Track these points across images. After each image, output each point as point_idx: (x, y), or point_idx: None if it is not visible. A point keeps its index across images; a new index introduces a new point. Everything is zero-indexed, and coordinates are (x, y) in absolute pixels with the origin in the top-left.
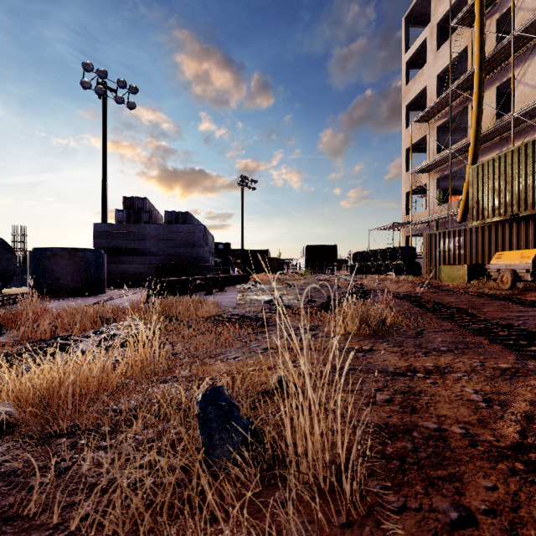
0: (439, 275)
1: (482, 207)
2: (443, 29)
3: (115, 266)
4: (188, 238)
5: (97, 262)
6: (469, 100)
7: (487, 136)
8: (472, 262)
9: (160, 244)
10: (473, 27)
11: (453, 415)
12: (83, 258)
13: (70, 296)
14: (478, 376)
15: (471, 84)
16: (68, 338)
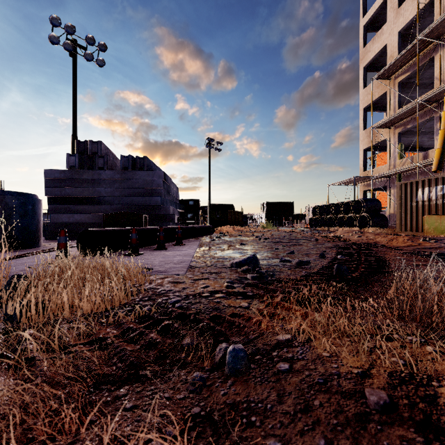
0: (416, 226)
1: None
2: None
3: (66, 216)
4: (146, 185)
5: (23, 208)
6: (436, 50)
7: None
8: None
9: (116, 192)
10: None
11: None
12: (0, 202)
13: None
14: None
15: (440, 32)
16: None
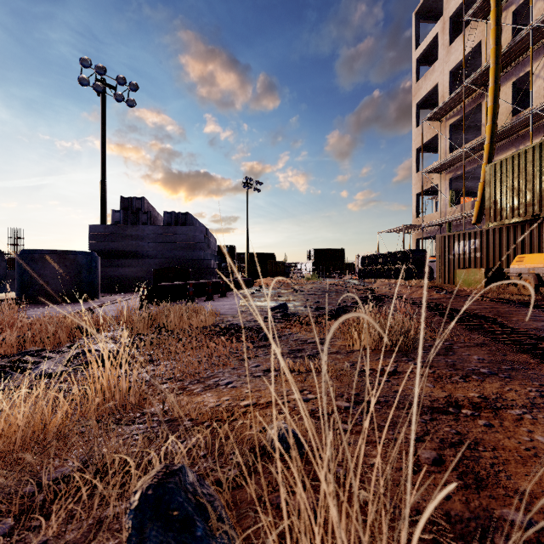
0: (453, 279)
1: (500, 207)
2: (455, 24)
3: (111, 270)
4: (188, 240)
5: (89, 266)
6: (483, 96)
7: (502, 134)
8: (489, 266)
9: (159, 246)
10: (488, 20)
11: (538, 490)
12: (74, 261)
13: (60, 302)
14: (543, 414)
15: (485, 79)
16: (36, 354)
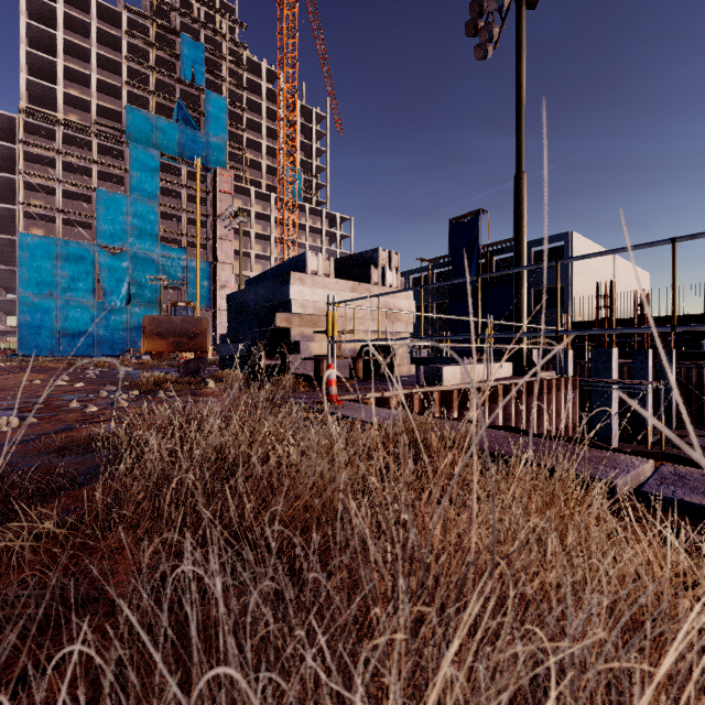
0: None
1: None
2: None
3: None
4: None
5: None
6: None
7: None
8: None
9: None
10: None
11: None
12: None
13: None
14: None
15: None
16: None
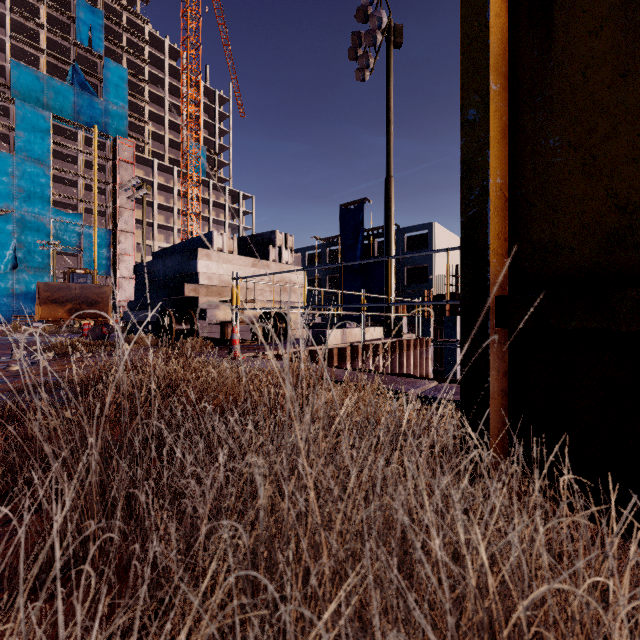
0: None
1: None
2: None
3: None
4: None
5: None
6: None
7: None
8: None
9: None
10: None
11: None
12: None
13: None
14: None
15: None
16: None
